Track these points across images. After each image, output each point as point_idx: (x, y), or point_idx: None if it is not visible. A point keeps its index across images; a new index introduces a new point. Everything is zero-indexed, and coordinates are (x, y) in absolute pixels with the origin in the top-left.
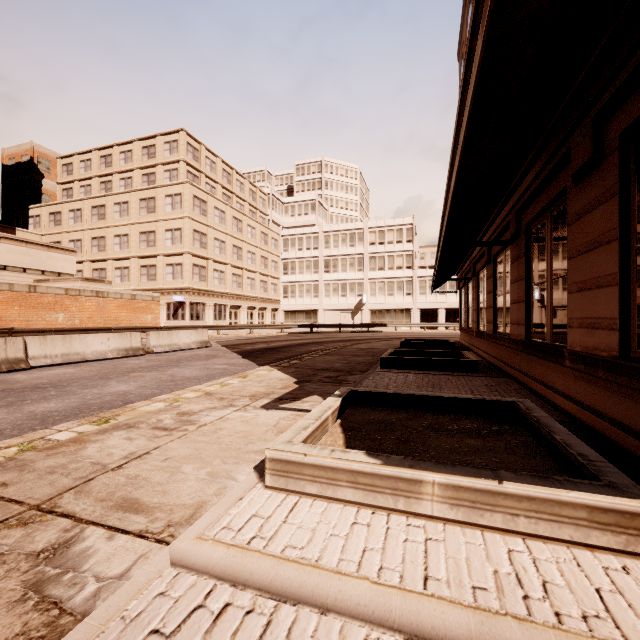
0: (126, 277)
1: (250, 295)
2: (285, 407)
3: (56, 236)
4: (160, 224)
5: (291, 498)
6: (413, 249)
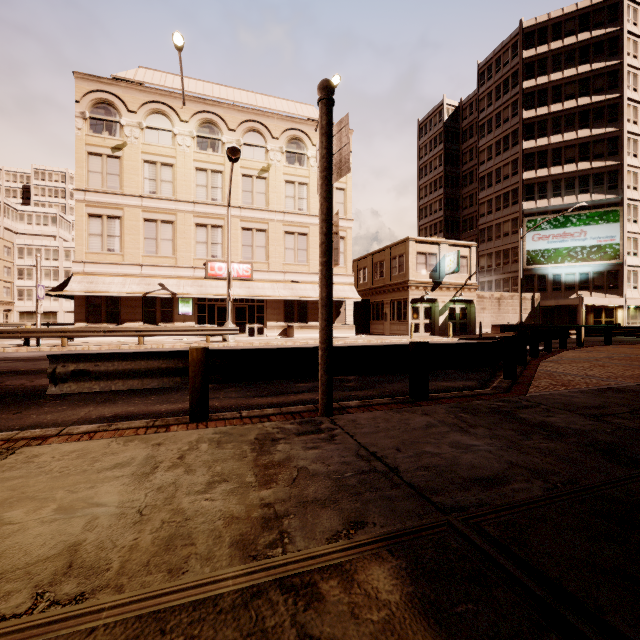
0: None
1: None
2: None
3: None
4: None
5: None
6: None
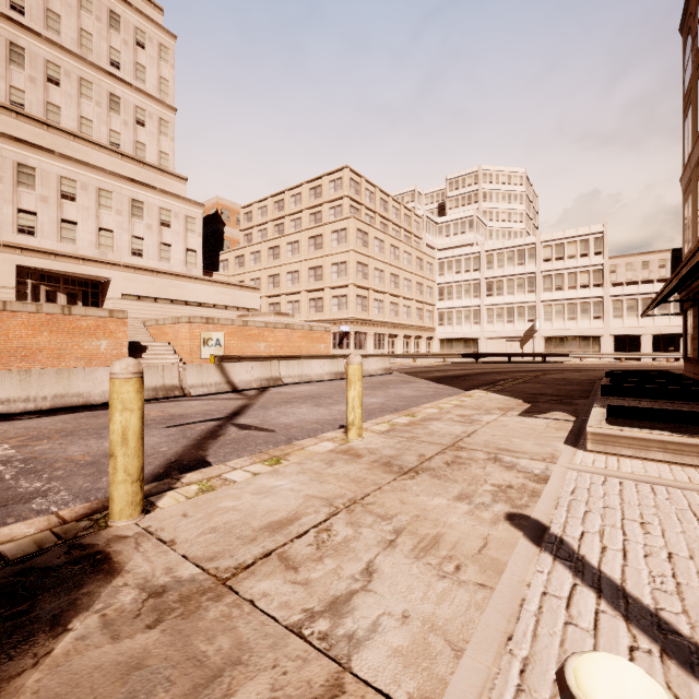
0: (297, 310)
1: (406, 323)
2: (540, 417)
3: (240, 276)
4: (327, 259)
5: (611, 457)
6: (603, 263)
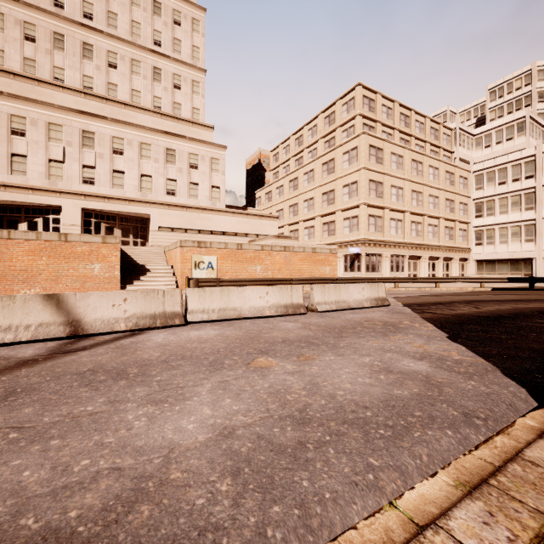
0: (312, 235)
1: (432, 244)
2: None
3: (269, 209)
4: (338, 182)
5: None
6: None
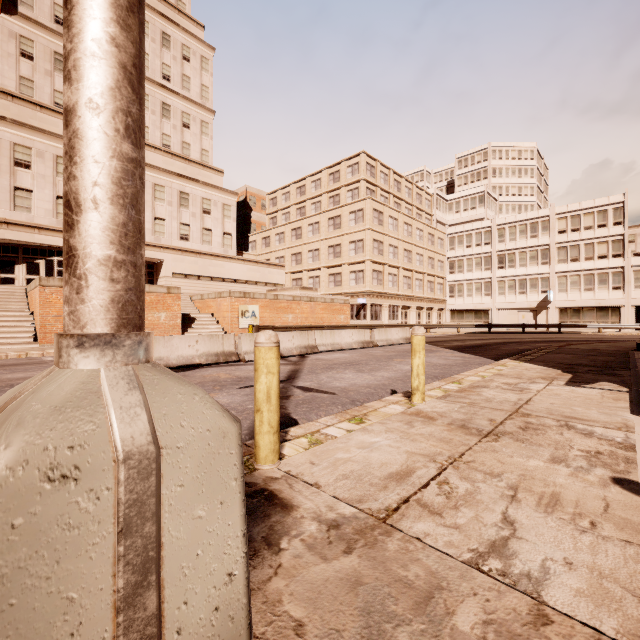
0: (317, 284)
1: (418, 296)
2: (589, 387)
3: (266, 255)
4: (345, 237)
5: None
6: (624, 233)
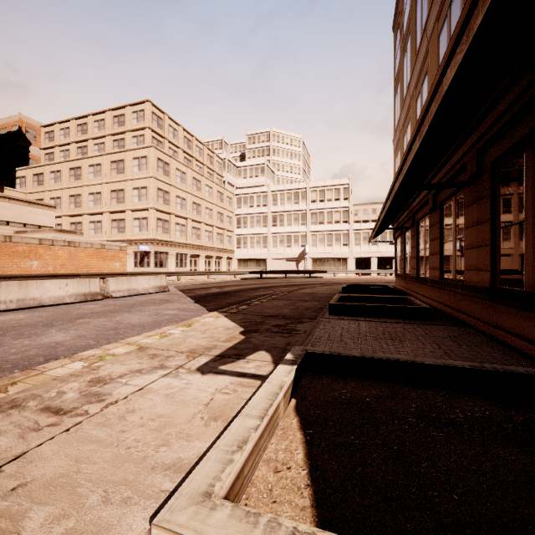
0: (99, 230)
1: (208, 246)
2: (225, 370)
3: (39, 194)
4: (128, 183)
5: None
6: (349, 206)
